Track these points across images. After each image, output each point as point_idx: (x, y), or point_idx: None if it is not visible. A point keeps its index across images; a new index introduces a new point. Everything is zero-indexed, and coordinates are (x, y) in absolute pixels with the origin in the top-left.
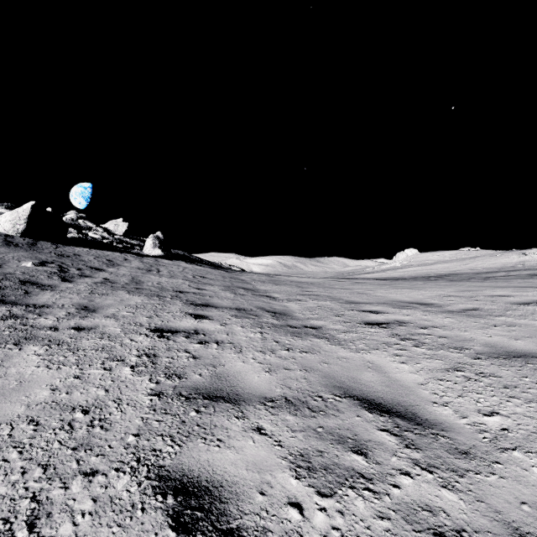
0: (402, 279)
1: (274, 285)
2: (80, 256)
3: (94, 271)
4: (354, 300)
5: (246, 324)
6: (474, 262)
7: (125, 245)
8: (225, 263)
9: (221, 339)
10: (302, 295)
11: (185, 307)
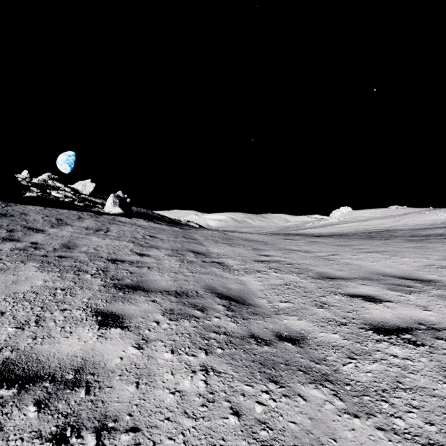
0: (346, 236)
1: (228, 246)
2: (26, 215)
3: (29, 232)
4: (327, 272)
5: (182, 338)
6: (405, 218)
7: (87, 203)
8: (183, 219)
9: (117, 408)
10: (260, 263)
11: (100, 294)
